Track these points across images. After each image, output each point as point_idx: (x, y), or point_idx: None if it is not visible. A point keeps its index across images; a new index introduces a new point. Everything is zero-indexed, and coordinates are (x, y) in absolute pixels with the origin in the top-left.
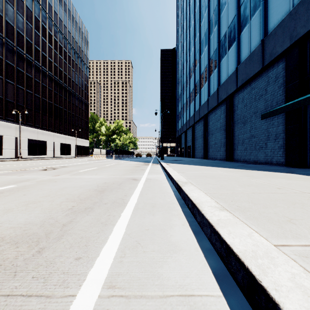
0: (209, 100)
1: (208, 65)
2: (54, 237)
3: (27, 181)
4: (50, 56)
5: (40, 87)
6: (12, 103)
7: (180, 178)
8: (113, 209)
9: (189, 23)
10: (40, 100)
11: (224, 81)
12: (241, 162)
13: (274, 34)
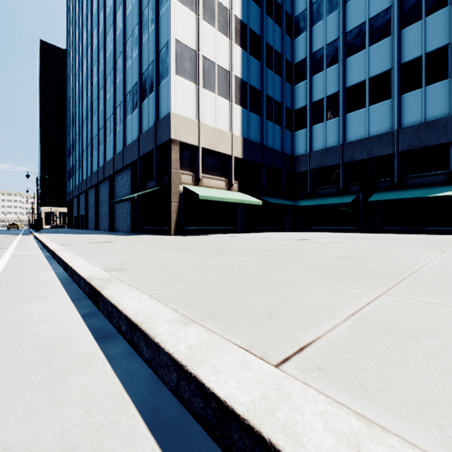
0: (99, 171)
1: (98, 135)
2: None
3: None
4: None
5: None
6: None
7: (42, 237)
8: (10, 242)
9: (82, 66)
10: None
11: (108, 161)
12: (117, 232)
13: (127, 150)
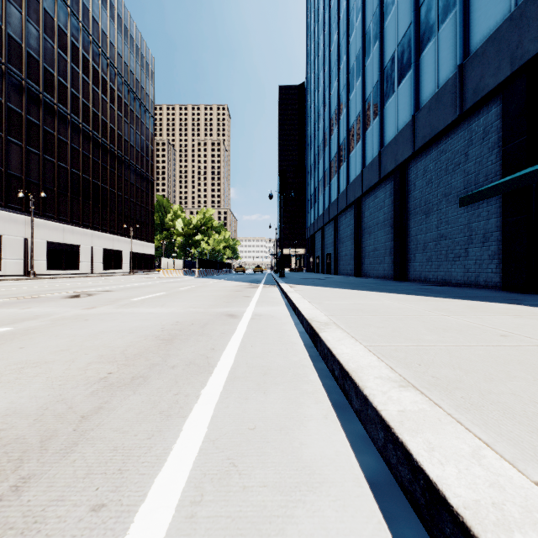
0: (364, 173)
1: (362, 111)
2: (57, 448)
3: (34, 319)
4: (85, 97)
5: (68, 151)
6: (19, 178)
7: (316, 314)
8: (187, 379)
9: (329, 40)
10: (69, 173)
11: (392, 140)
12: (422, 282)
13: (482, 55)
